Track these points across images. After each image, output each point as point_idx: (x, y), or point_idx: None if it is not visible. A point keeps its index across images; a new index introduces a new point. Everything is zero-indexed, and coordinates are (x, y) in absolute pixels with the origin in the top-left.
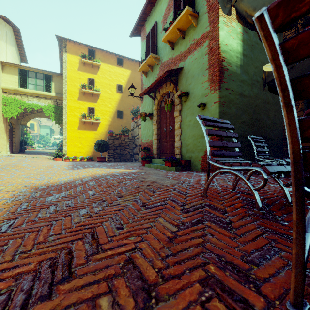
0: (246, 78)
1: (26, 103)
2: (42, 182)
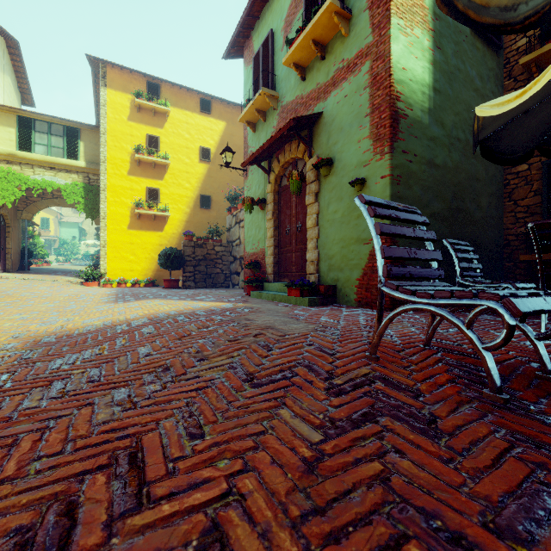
0: (440, 133)
1: (31, 179)
2: (50, 329)
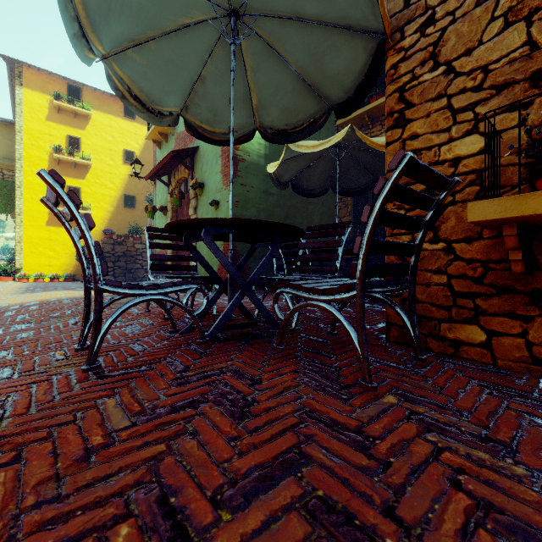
0: None
1: None
2: None
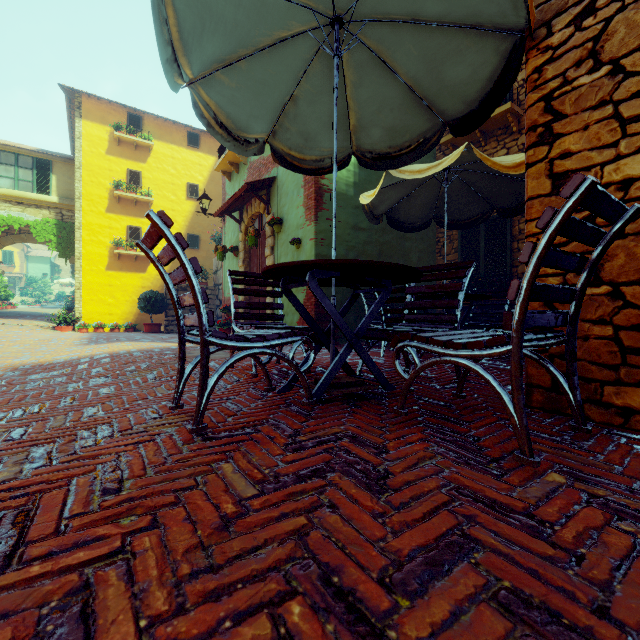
0: None
1: None
2: (25, 362)
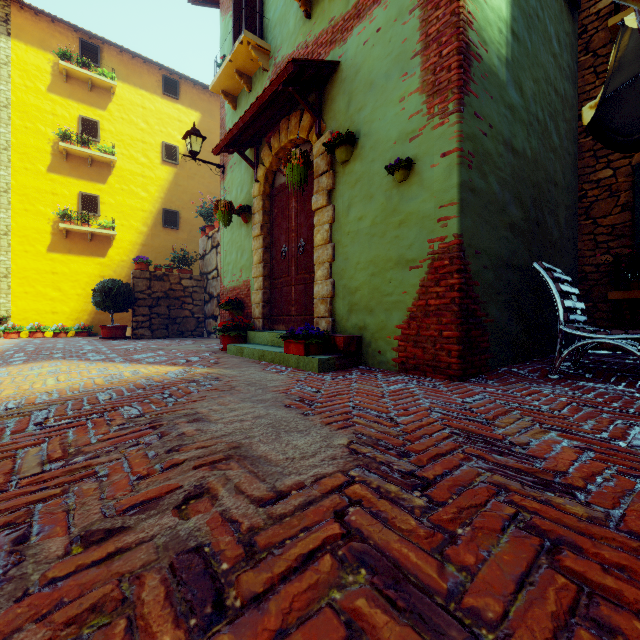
0: (518, 101)
1: None
2: None
